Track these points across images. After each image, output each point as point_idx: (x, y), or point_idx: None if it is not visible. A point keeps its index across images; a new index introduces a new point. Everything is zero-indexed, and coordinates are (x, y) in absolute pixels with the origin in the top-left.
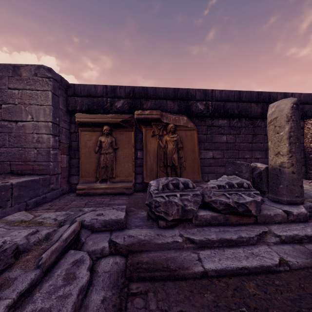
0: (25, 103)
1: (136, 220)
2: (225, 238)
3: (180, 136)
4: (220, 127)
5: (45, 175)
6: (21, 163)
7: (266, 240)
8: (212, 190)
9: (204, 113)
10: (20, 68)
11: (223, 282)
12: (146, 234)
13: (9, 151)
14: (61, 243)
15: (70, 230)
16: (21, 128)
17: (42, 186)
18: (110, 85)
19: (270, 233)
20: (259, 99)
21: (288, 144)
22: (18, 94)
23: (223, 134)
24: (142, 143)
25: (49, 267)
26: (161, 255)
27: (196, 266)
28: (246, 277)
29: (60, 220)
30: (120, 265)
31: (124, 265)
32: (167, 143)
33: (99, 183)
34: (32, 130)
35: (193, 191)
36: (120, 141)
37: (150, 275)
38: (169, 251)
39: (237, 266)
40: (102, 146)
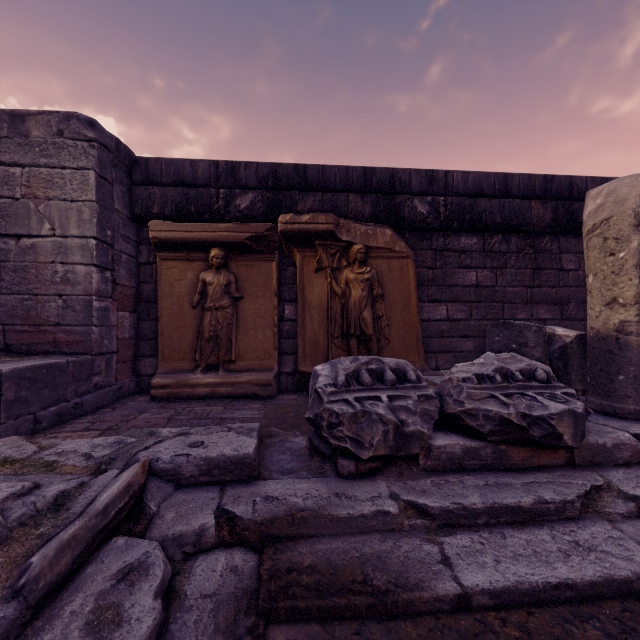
0: (36, 195)
1: (282, 456)
2: (504, 504)
3: (378, 271)
4: (462, 254)
5: (80, 354)
6: (28, 328)
7: (603, 508)
8: (464, 386)
9: (430, 222)
10: (26, 120)
11: (514, 627)
12: (308, 494)
13: (2, 302)
14: (89, 521)
15: (117, 485)
16: (28, 251)
17: (74, 379)
18: (225, 161)
19: (610, 491)
20: (547, 192)
21: (638, 279)
22: (22, 177)
23: (468, 268)
24: (295, 287)
25: (52, 590)
26: (348, 547)
27: (440, 581)
28: (572, 610)
29: (99, 457)
30: (244, 575)
31: (253, 576)
32: (349, 285)
33: (200, 373)
34: (53, 257)
35: (419, 389)
36: (247, 282)
37: (322, 605)
38: (368, 537)
39: (545, 581)
40: (207, 292)
